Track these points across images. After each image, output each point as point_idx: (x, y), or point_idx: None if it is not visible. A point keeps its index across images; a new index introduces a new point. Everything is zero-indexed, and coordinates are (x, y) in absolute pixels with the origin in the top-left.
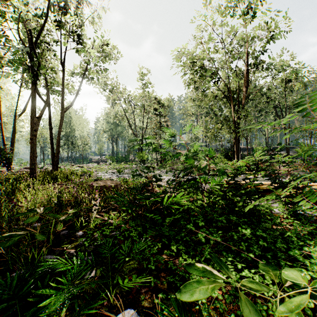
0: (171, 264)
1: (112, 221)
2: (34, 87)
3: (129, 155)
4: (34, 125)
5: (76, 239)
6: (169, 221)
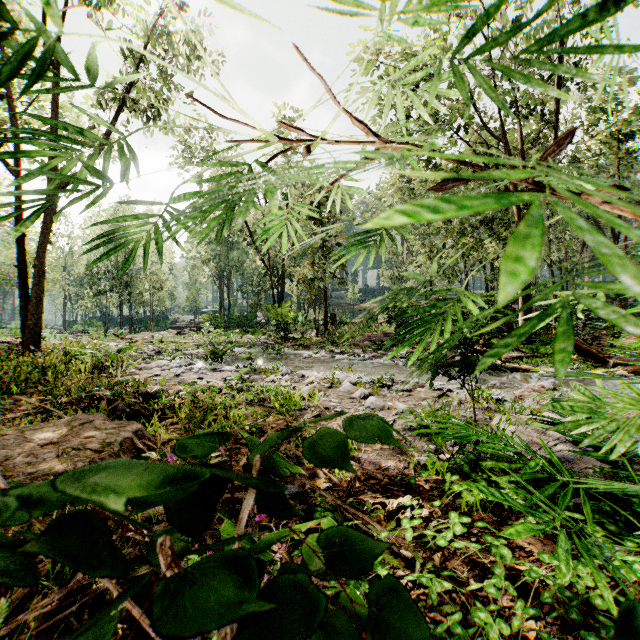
0: None
1: None
2: None
3: (255, 313)
4: None
5: None
6: None
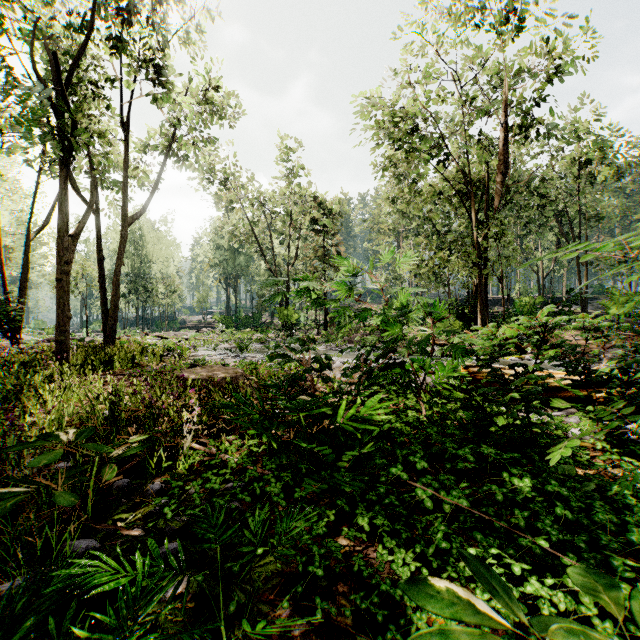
0: (359, 563)
1: (227, 458)
2: (66, 173)
3: (260, 314)
4: (66, 251)
5: (147, 500)
6: (351, 458)
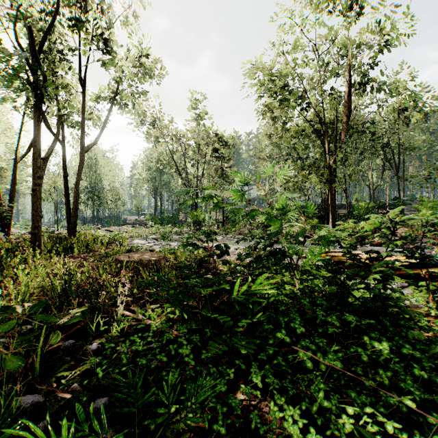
0: (256, 420)
1: (149, 323)
2: (38, 114)
3: (178, 215)
4: (38, 169)
5: (86, 358)
6: (245, 324)
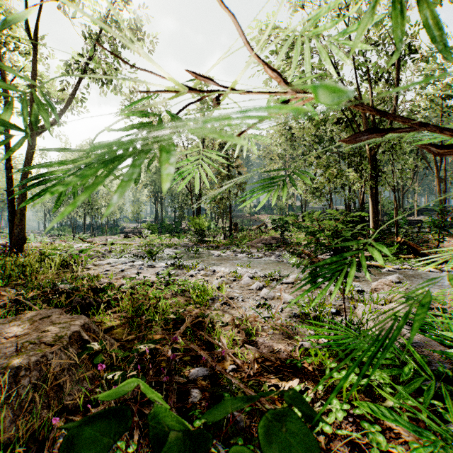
0: None
1: None
2: None
3: (180, 222)
4: None
5: None
6: None
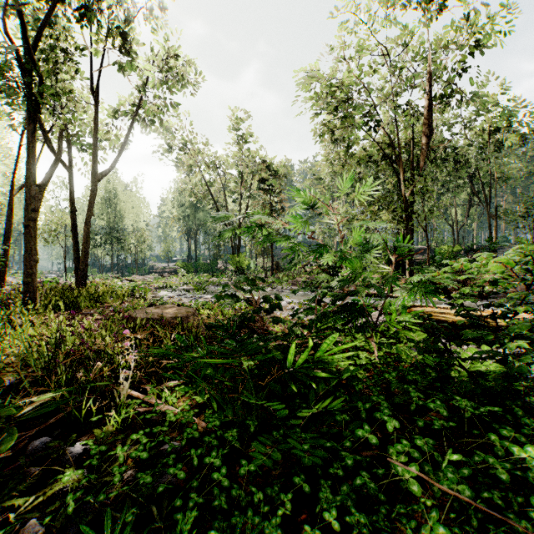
0: None
1: (165, 410)
2: (33, 127)
3: (216, 261)
4: (33, 199)
5: (62, 469)
6: (307, 414)
